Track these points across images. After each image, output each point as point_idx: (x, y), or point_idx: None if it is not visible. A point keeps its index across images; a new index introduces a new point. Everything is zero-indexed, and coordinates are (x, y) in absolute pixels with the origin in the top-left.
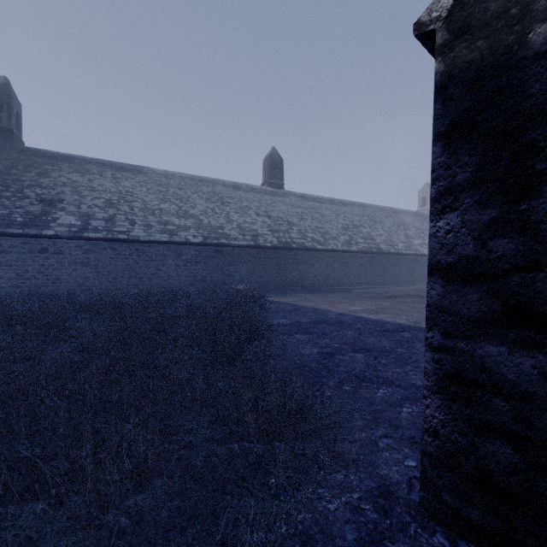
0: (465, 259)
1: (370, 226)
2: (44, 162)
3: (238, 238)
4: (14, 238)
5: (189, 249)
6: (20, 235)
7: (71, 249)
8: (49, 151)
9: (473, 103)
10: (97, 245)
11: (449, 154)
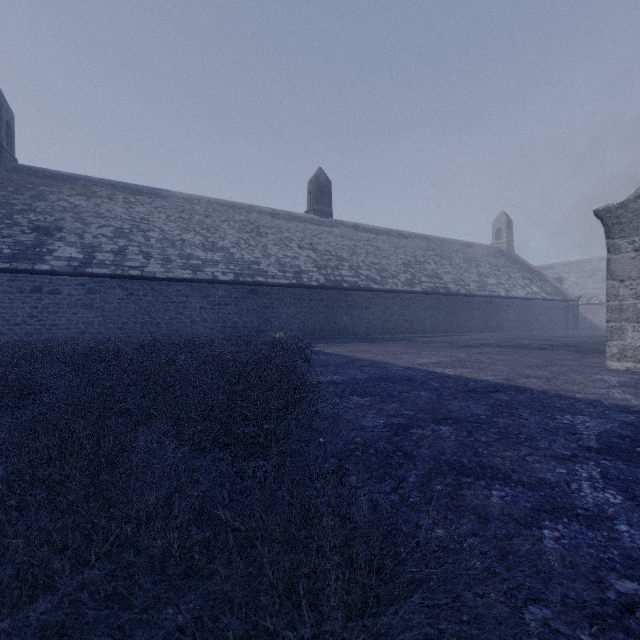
0: None
1: (436, 263)
2: (41, 183)
3: (276, 275)
4: None
5: (217, 288)
6: (7, 270)
7: (71, 287)
8: (48, 170)
9: None
10: (104, 283)
11: None
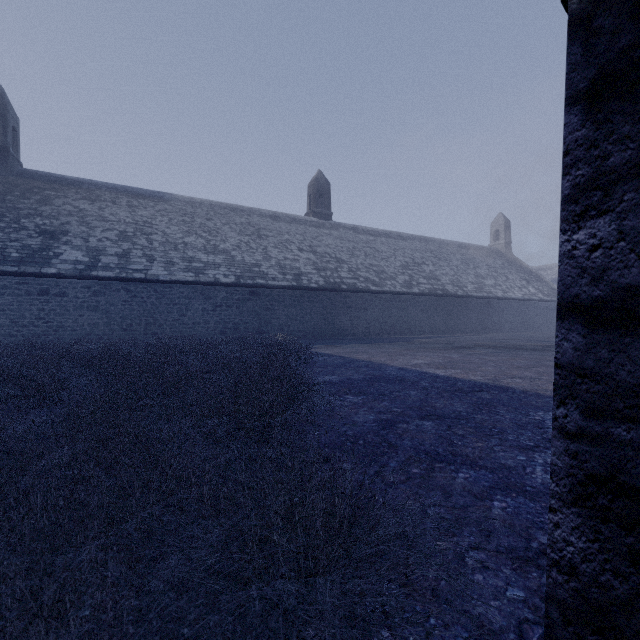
0: (625, 291)
1: (434, 264)
2: (46, 187)
3: (277, 277)
4: (7, 278)
5: (218, 290)
6: (15, 273)
7: (77, 290)
8: (53, 174)
9: (639, 37)
10: (109, 286)
11: (596, 123)
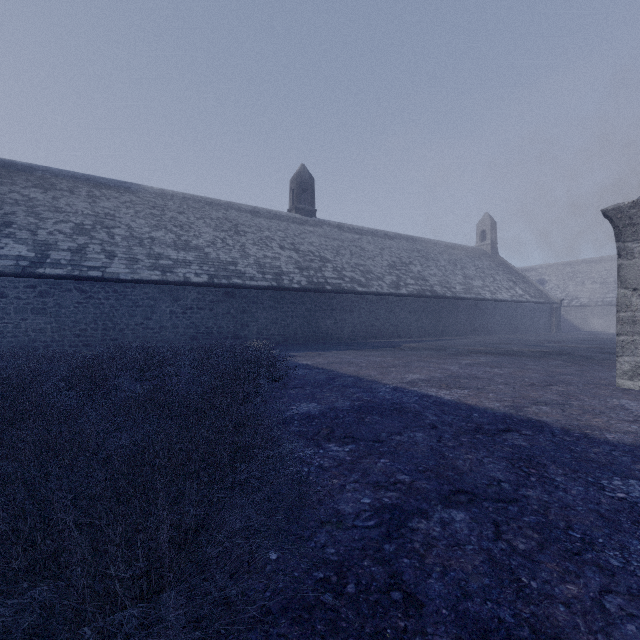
0: None
1: (422, 264)
2: None
3: (255, 276)
4: None
5: (189, 291)
6: None
7: (18, 290)
8: (0, 159)
9: None
10: (58, 285)
11: None
